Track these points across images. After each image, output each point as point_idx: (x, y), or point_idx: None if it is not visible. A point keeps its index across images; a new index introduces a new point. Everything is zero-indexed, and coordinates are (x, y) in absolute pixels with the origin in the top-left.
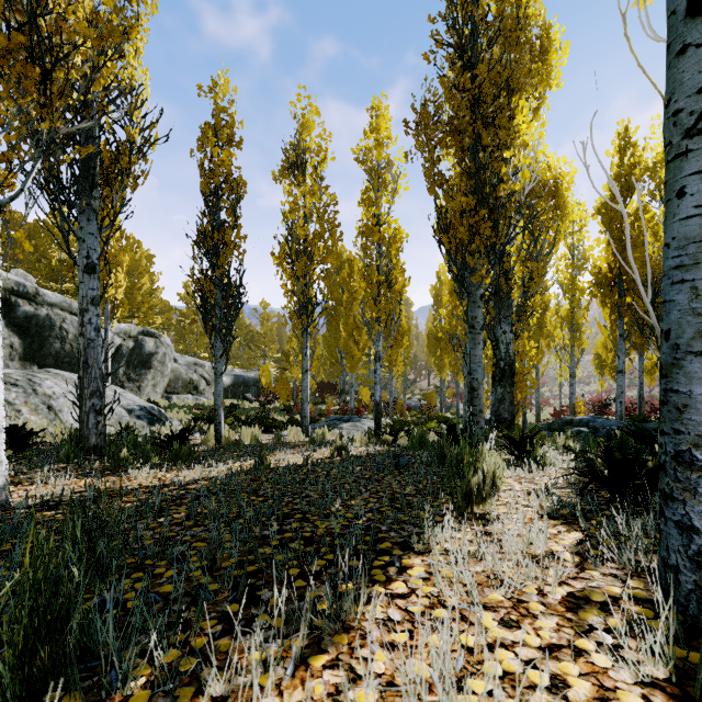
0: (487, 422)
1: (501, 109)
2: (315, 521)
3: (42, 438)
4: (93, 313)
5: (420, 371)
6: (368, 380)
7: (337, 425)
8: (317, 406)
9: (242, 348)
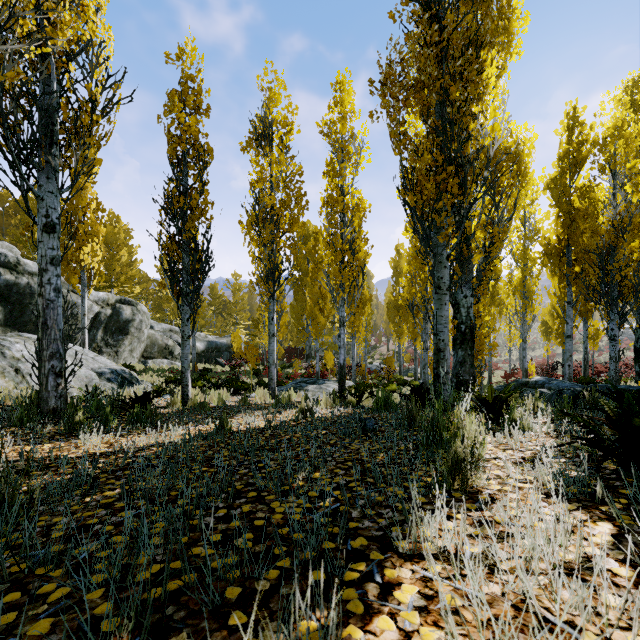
0: None
1: (469, 63)
2: (271, 502)
3: (0, 401)
4: (53, 273)
5: (380, 337)
6: (332, 345)
7: (303, 387)
8: (285, 370)
9: (216, 316)
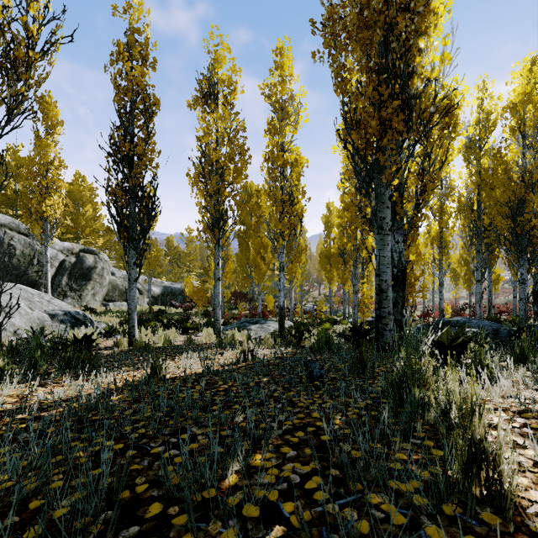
0: (369, 323)
1: None
2: (179, 535)
3: None
4: None
5: (313, 283)
6: (272, 289)
7: (246, 326)
8: (231, 311)
9: (172, 265)
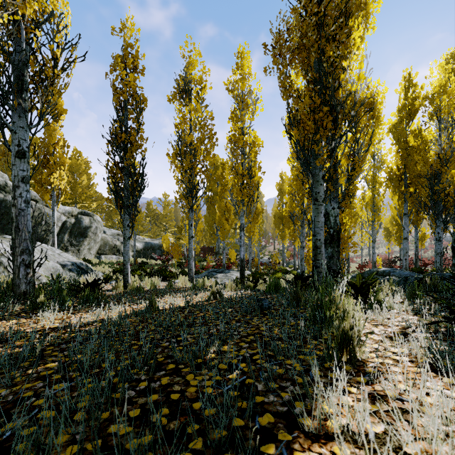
0: None
1: (340, 29)
2: (186, 374)
3: None
4: (23, 189)
5: (268, 240)
6: (234, 245)
7: (213, 275)
8: (200, 263)
9: (151, 224)
